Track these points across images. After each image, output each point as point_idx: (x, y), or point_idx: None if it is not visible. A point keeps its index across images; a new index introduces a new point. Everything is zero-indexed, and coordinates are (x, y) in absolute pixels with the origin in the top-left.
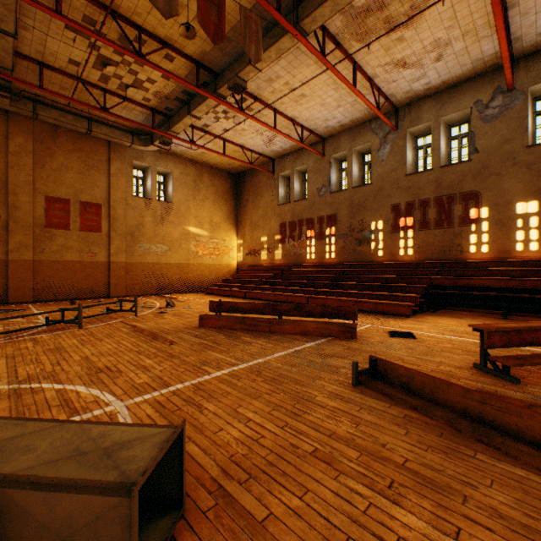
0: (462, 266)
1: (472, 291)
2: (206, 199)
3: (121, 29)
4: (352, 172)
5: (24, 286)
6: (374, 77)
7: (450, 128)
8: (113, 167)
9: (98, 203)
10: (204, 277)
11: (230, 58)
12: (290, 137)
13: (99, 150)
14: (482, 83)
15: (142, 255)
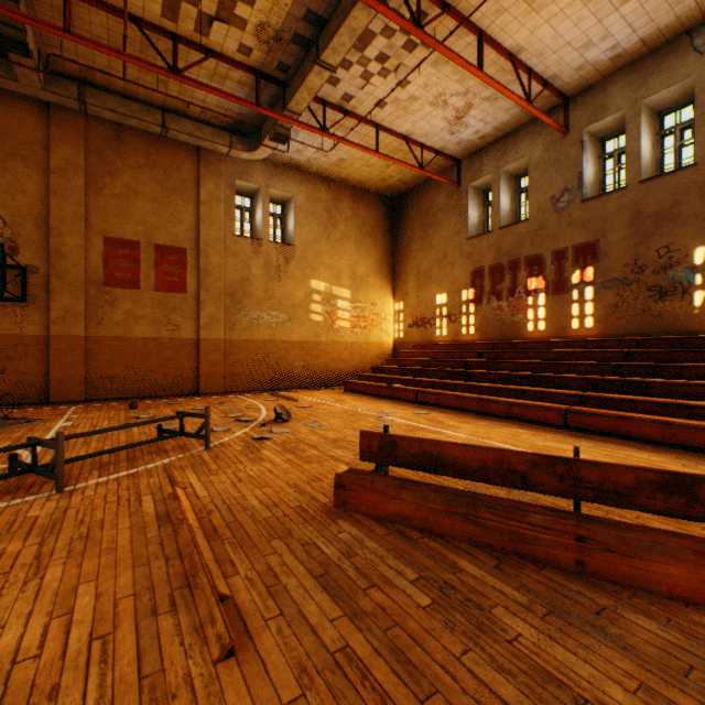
0: None
1: None
2: (346, 239)
3: None
4: (640, 151)
5: (72, 377)
6: None
7: None
8: (204, 190)
9: (182, 247)
10: (342, 363)
11: None
12: (508, 89)
13: (183, 165)
14: None
15: (247, 329)
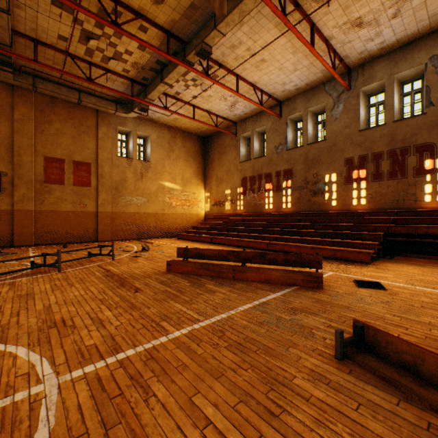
0: (417, 215)
1: (428, 238)
2: (179, 159)
3: (98, 0)
4: (307, 131)
5: (26, 232)
6: (330, 38)
7: (402, 86)
8: (101, 132)
9: (88, 162)
10: (177, 225)
11: (197, 26)
12: (251, 100)
13: (89, 118)
14: (437, 38)
15: (125, 206)
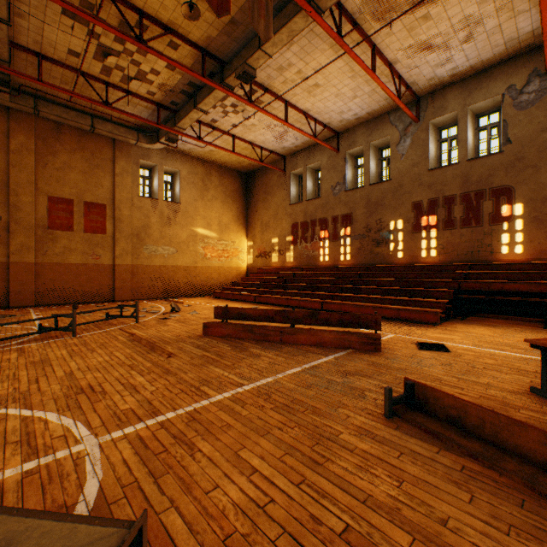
0: (493, 269)
1: (504, 296)
2: (215, 200)
3: (120, 12)
4: (369, 169)
5: (25, 290)
6: (394, 62)
7: (477, 118)
8: (118, 166)
9: (103, 203)
10: (212, 280)
11: (238, 44)
12: (302, 131)
13: (103, 149)
14: (515, 66)
15: (148, 258)
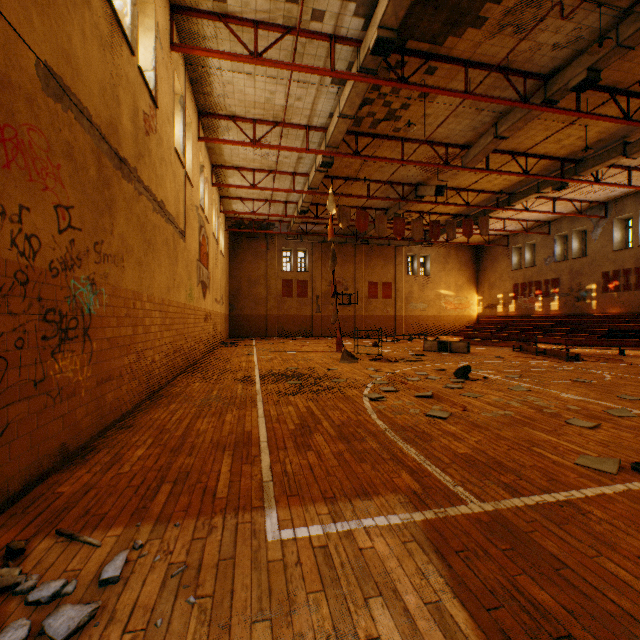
0: None
1: None
2: (452, 269)
3: (422, 217)
4: (571, 247)
5: (360, 328)
6: (572, 198)
7: None
8: (397, 260)
9: (390, 282)
10: (450, 325)
11: (473, 210)
12: (515, 232)
13: (390, 252)
14: None
15: (411, 311)
